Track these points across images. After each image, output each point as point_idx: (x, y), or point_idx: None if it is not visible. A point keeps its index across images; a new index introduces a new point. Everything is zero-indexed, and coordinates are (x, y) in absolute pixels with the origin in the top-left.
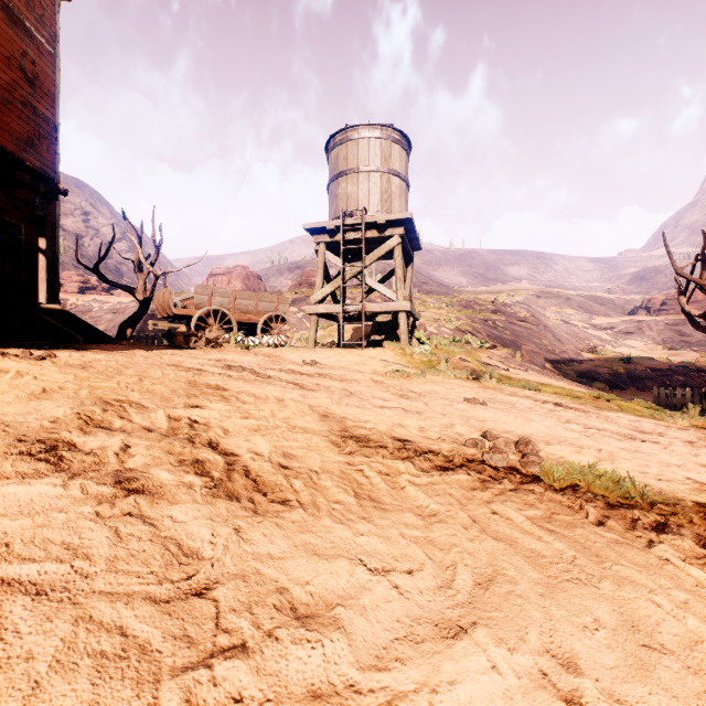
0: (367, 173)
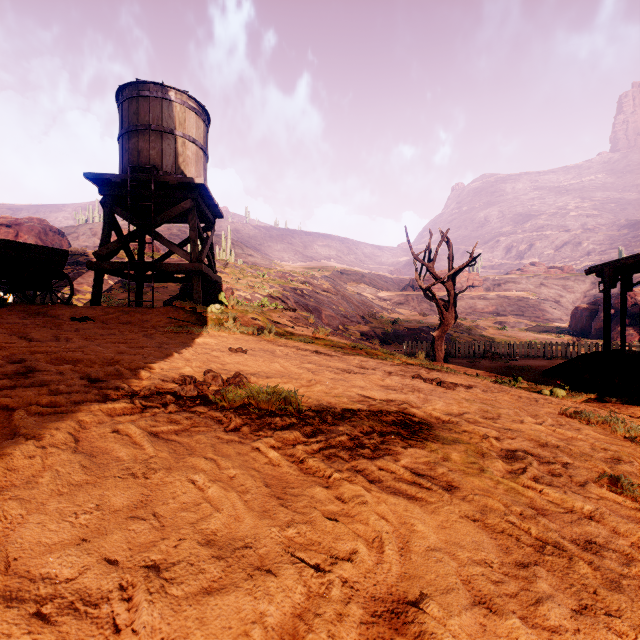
0: (161, 133)
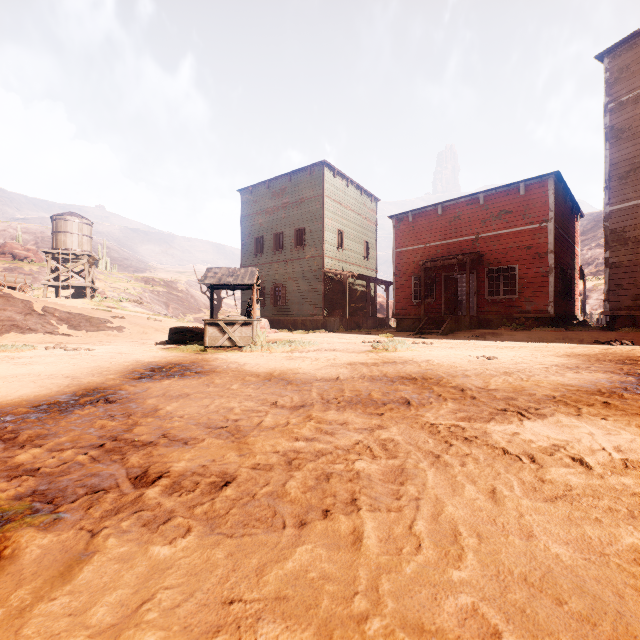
0: (73, 234)
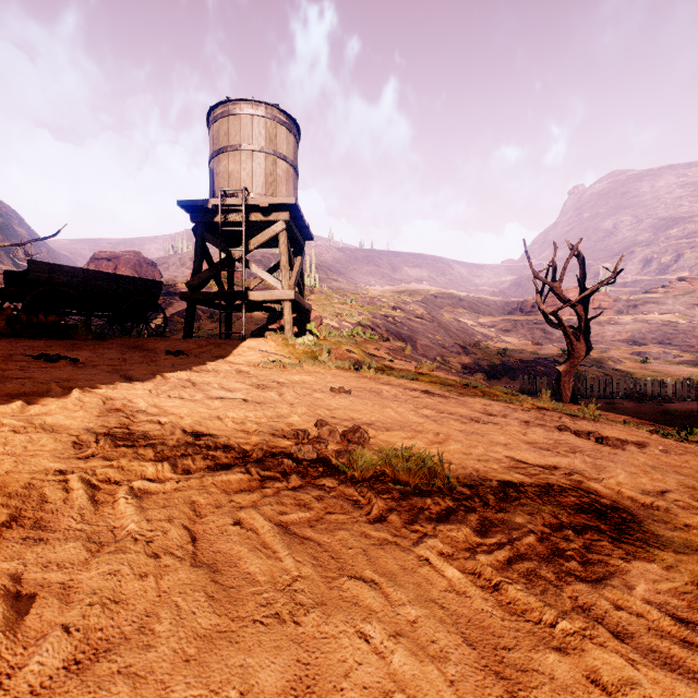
0: (251, 152)
